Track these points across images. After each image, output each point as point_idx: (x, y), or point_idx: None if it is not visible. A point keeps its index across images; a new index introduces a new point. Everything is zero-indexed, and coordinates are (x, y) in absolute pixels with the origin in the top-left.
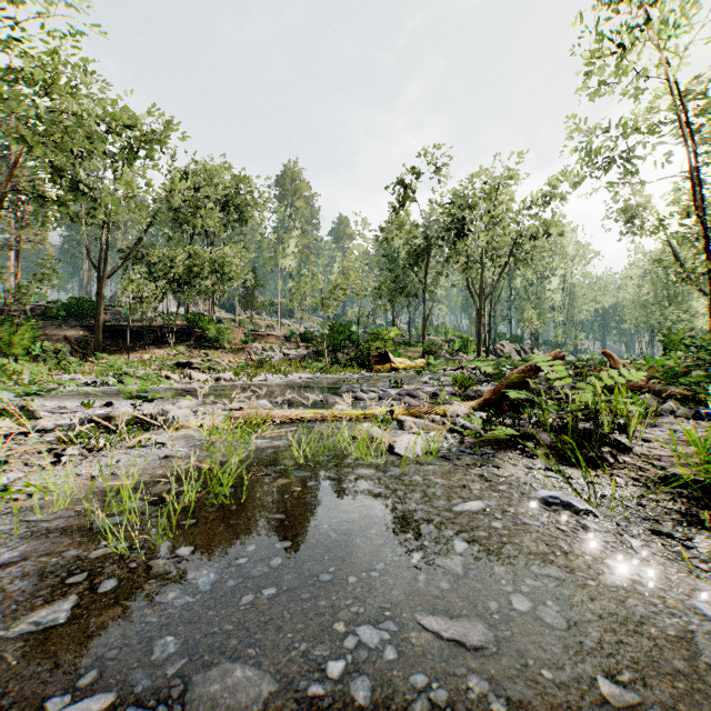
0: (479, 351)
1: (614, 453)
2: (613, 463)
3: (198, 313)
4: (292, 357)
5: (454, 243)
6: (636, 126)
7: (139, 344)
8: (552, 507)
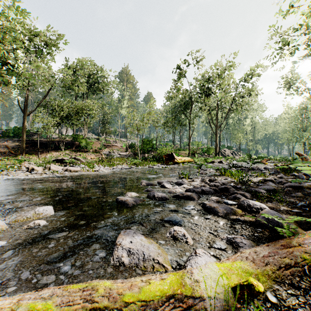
0: (216, 153)
1: None
2: None
3: (77, 134)
4: (123, 156)
5: (204, 100)
6: None
7: (46, 150)
8: None
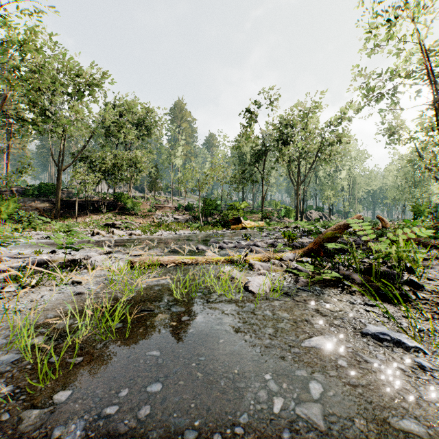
0: (297, 216)
1: (415, 291)
2: (415, 299)
3: (120, 193)
4: (180, 220)
5: (281, 149)
6: (398, 73)
7: (83, 212)
8: (384, 343)
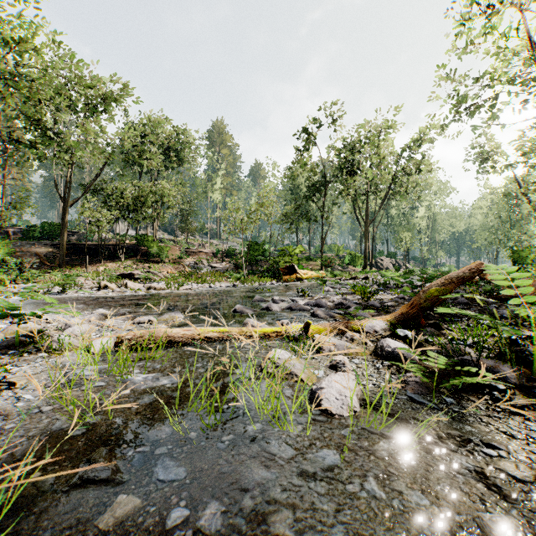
0: (365, 264)
1: None
2: None
3: (143, 235)
4: (218, 269)
5: (346, 179)
6: (499, 78)
7: (96, 259)
8: None
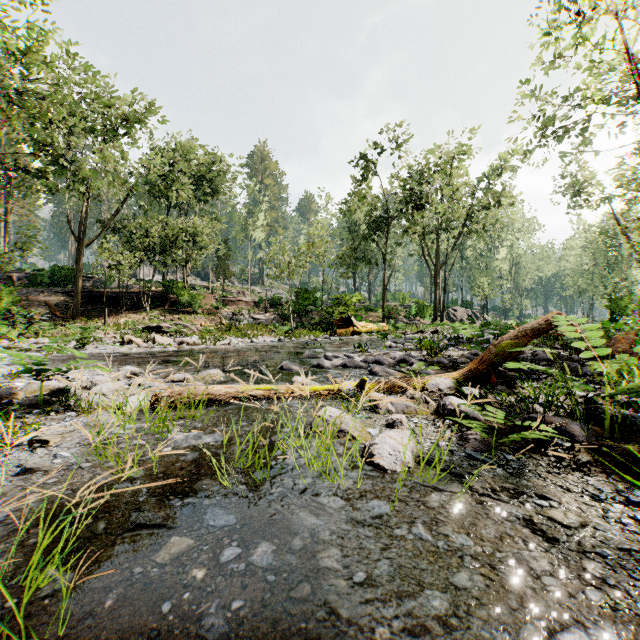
0: (435, 316)
1: None
2: None
3: (172, 280)
4: (260, 321)
5: (412, 215)
6: (591, 96)
7: (116, 309)
8: None
